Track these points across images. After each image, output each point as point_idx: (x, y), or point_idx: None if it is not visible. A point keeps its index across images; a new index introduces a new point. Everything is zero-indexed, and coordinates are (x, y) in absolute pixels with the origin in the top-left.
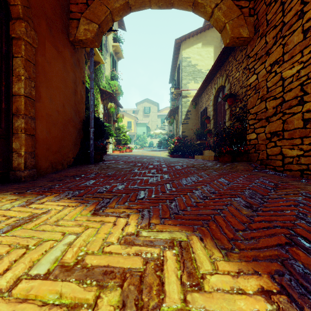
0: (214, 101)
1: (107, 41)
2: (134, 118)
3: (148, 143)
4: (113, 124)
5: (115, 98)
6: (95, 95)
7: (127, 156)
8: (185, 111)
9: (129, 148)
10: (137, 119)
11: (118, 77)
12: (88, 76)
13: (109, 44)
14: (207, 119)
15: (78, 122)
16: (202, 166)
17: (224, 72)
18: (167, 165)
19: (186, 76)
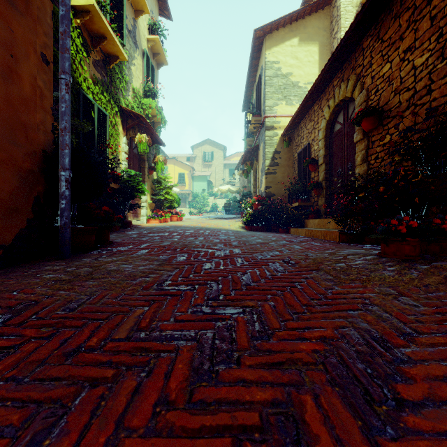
0: (326, 131)
1: (137, 28)
2: (189, 169)
3: (210, 206)
4: (149, 174)
5: (150, 126)
6: (110, 117)
7: (168, 230)
8: (271, 151)
9: (178, 215)
10: (193, 169)
11: (156, 92)
12: (93, 78)
13: (141, 35)
14: (313, 164)
15: (23, 153)
16: (343, 269)
17: (350, 72)
18: (249, 259)
19: (273, 93)
